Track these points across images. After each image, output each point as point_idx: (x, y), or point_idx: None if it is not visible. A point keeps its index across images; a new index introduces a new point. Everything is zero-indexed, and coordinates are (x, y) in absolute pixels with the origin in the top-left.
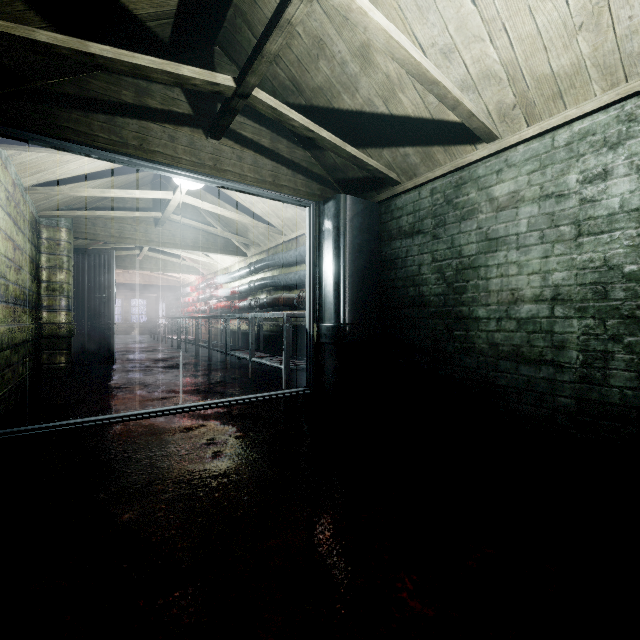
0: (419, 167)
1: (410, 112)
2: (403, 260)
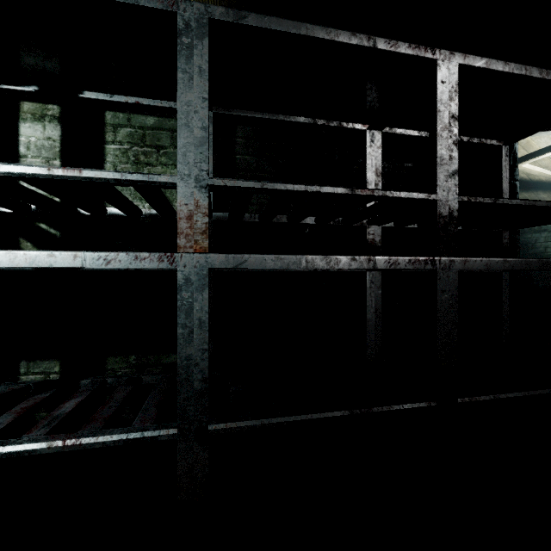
0: (546, 199)
1: (543, 179)
2: (533, 244)
